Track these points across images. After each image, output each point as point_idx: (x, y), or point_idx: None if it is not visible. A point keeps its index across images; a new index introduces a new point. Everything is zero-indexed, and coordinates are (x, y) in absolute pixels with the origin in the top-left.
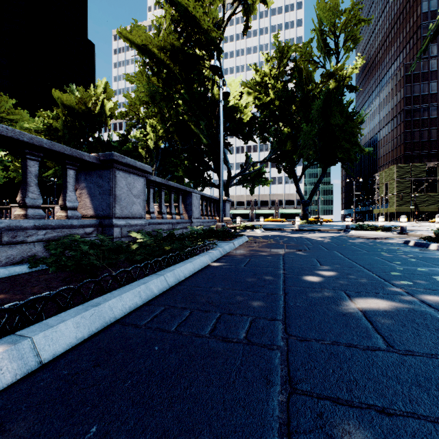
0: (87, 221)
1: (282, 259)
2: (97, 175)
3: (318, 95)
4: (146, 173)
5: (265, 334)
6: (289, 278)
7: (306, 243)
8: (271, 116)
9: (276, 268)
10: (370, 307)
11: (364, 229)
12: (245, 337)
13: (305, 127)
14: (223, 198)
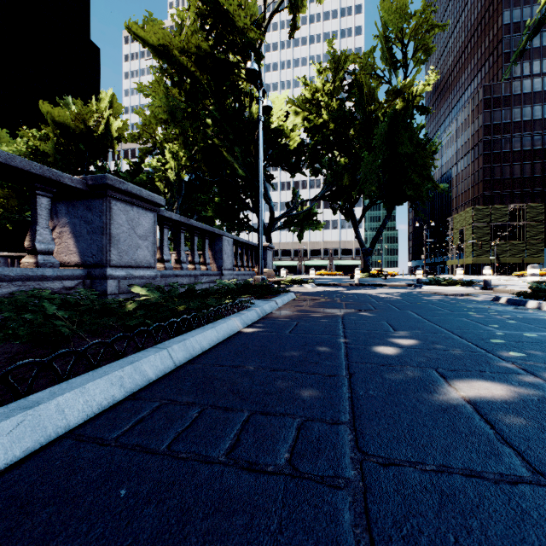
0: (68, 271)
1: (341, 322)
2: (84, 206)
3: (382, 118)
4: (157, 207)
5: (322, 453)
6: (354, 350)
7: (370, 300)
8: (325, 143)
9: (333, 335)
10: (480, 396)
11: (440, 283)
12: (288, 461)
13: (367, 156)
14: (264, 244)
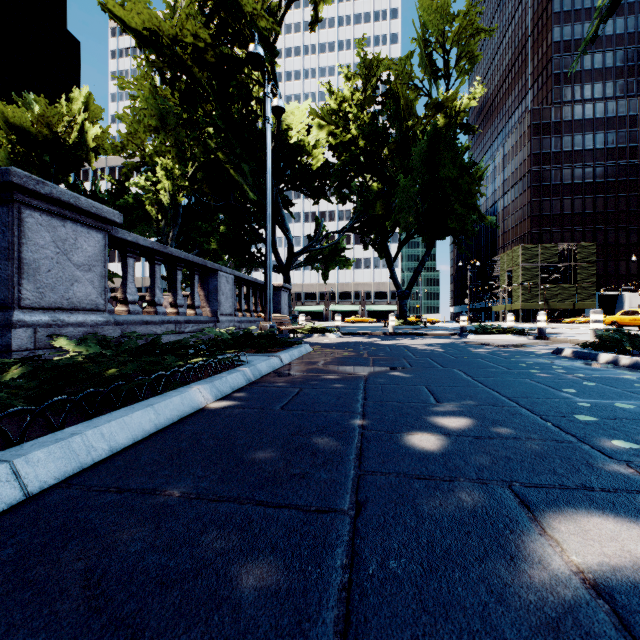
0: None
1: (362, 388)
2: None
3: (421, 136)
4: (108, 224)
5: None
6: (373, 443)
7: (405, 354)
8: (354, 163)
9: (347, 412)
10: (610, 564)
11: (487, 332)
12: None
13: (403, 179)
14: (278, 284)
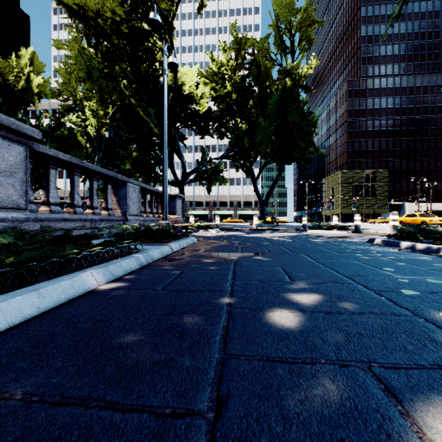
0: None
1: (232, 270)
2: None
3: (275, 93)
4: (29, 140)
5: None
6: (239, 321)
7: (265, 243)
8: (229, 110)
9: (218, 291)
10: None
11: (321, 228)
12: None
13: (263, 122)
14: (174, 193)
